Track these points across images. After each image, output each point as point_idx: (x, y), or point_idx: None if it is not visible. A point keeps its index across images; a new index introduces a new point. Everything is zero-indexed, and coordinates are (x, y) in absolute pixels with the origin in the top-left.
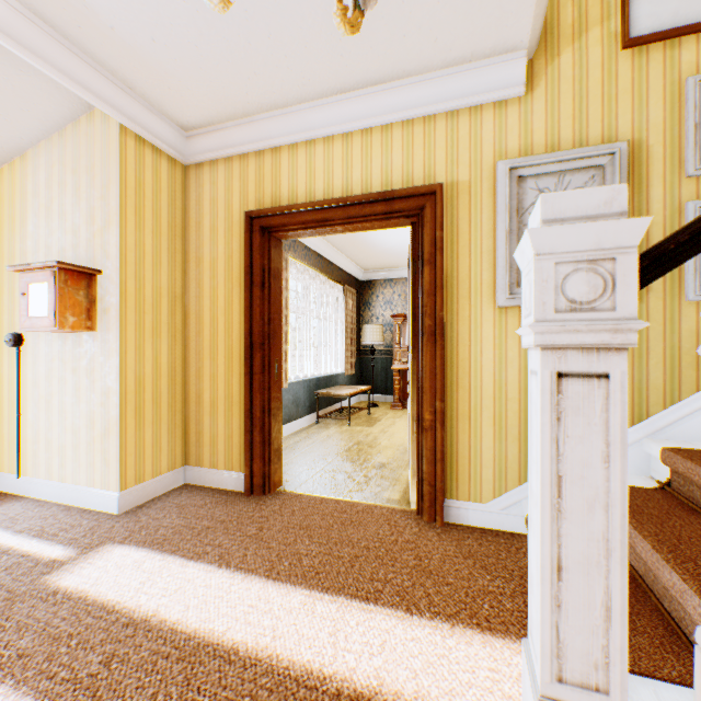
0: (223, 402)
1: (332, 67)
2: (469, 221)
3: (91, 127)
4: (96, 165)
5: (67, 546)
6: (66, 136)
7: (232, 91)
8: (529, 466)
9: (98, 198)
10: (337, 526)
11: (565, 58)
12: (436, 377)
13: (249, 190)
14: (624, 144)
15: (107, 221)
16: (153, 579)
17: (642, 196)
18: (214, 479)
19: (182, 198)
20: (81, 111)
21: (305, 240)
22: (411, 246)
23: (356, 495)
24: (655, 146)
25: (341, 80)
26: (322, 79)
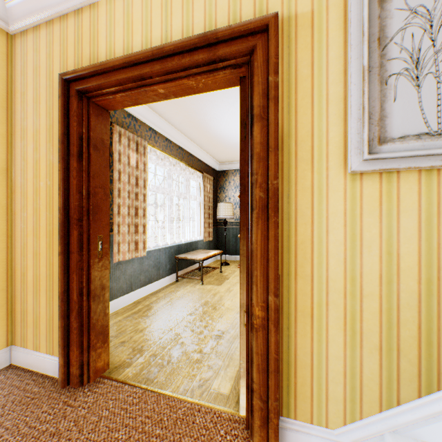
0: (45, 281)
1: None
2: (311, 63)
3: None
4: None
5: None
6: None
7: None
8: None
9: None
10: None
11: None
12: (269, 264)
13: (68, 53)
14: None
15: None
16: None
17: None
18: (36, 362)
19: (6, 68)
20: None
21: (165, 133)
22: (240, 106)
23: (182, 386)
24: None
25: None
26: None
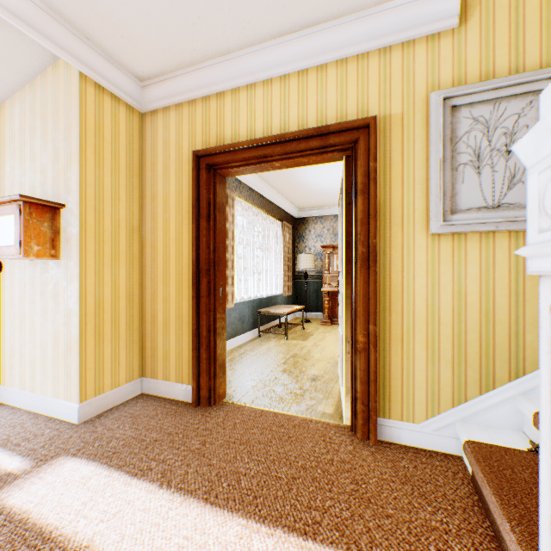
0: (175, 322)
1: (270, 8)
2: (401, 152)
3: (56, 77)
4: (60, 111)
5: (25, 457)
6: (36, 86)
7: (179, 38)
8: (547, 445)
9: (61, 140)
10: (275, 441)
11: None
12: (369, 301)
13: (196, 132)
14: None
15: (69, 160)
16: (95, 500)
17: None
18: (166, 390)
19: (139, 142)
20: (47, 62)
21: (249, 182)
22: (344, 179)
23: (293, 408)
24: None
25: (278, 22)
26: (261, 22)
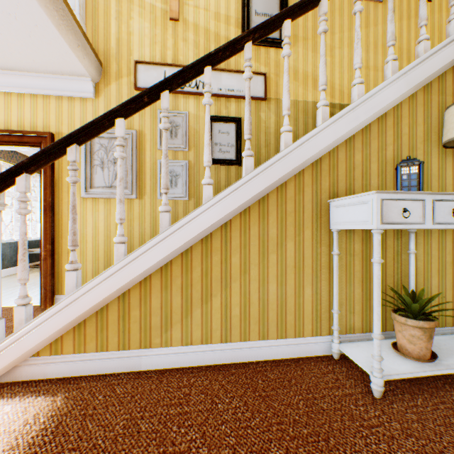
0: None
1: None
2: None
3: None
4: None
5: None
6: None
7: None
8: None
9: None
10: None
11: (113, 87)
12: (48, 232)
13: None
14: (135, 131)
15: None
16: None
17: (143, 154)
18: None
19: None
20: None
21: None
22: None
23: (9, 304)
24: (148, 134)
25: None
26: None
